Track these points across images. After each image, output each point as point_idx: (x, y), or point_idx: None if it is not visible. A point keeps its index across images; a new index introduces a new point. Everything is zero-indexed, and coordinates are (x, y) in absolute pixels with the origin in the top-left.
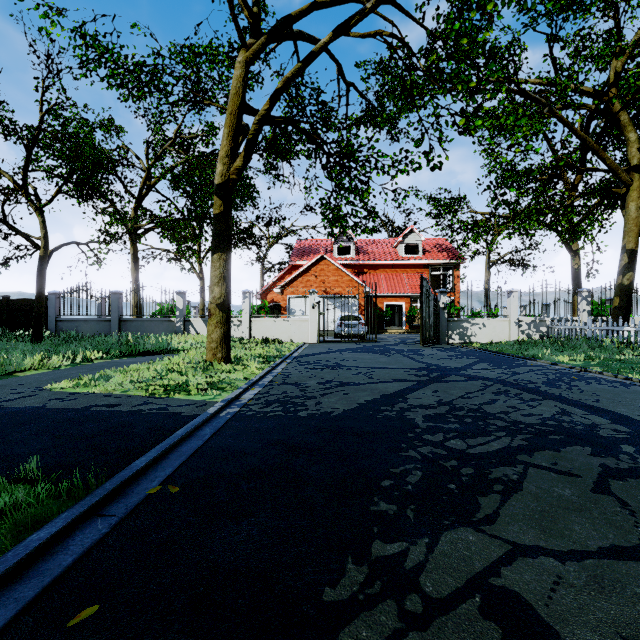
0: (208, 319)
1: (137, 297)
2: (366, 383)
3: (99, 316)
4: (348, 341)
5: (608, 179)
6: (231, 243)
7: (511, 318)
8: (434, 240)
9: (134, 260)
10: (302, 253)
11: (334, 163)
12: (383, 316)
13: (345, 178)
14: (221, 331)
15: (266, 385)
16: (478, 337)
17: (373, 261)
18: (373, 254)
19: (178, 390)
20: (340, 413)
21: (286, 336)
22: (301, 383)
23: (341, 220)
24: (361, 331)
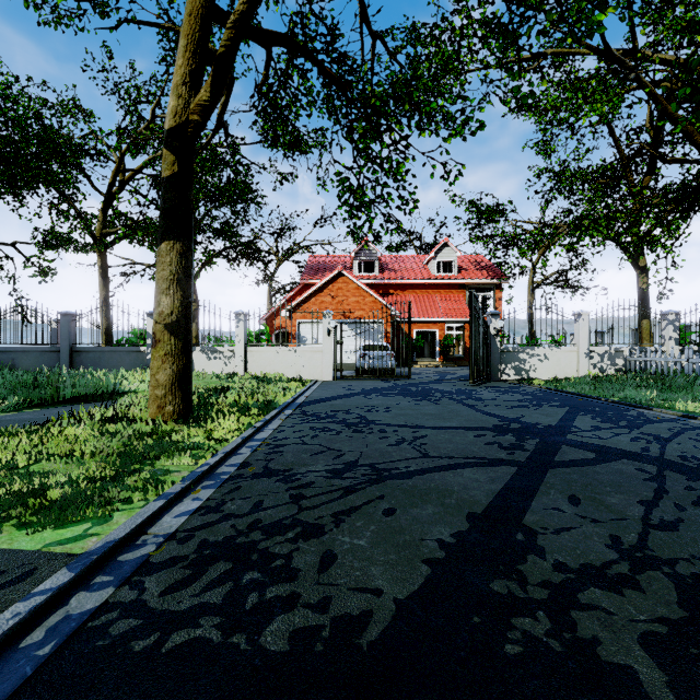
0: (152, 349)
1: (106, 321)
2: (422, 471)
3: (53, 345)
4: (373, 377)
5: (683, 181)
6: (192, 226)
7: (580, 348)
8: (471, 257)
9: (102, 274)
10: (316, 270)
11: (357, 114)
12: (413, 345)
13: (373, 140)
14: (173, 368)
15: (228, 478)
16: (538, 372)
17: (400, 280)
18: (400, 272)
19: (16, 507)
20: (388, 628)
21: (293, 371)
22: (297, 472)
23: (366, 209)
24: (389, 364)
